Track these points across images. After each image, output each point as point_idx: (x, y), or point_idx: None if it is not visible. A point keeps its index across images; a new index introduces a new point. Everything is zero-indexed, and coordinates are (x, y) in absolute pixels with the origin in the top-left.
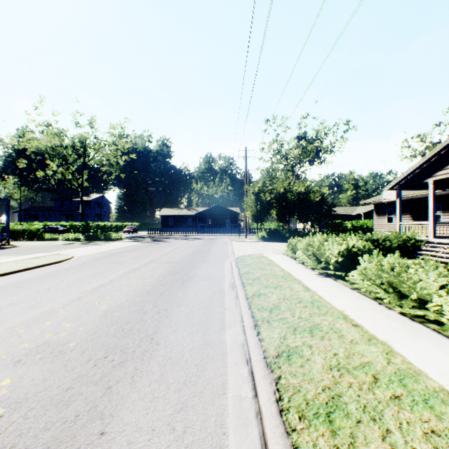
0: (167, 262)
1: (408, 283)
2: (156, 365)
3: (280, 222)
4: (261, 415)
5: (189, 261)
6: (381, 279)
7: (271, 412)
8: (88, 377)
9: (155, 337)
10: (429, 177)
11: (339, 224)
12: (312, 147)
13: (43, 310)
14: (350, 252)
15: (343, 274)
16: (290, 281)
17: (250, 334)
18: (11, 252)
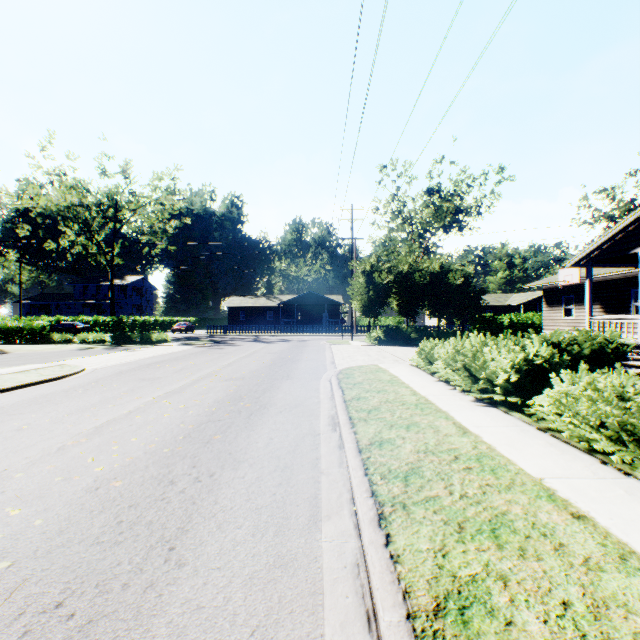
0: (229, 378)
1: None
2: (164, 634)
3: (403, 315)
4: None
5: (263, 377)
6: (603, 417)
7: None
8: None
9: (178, 543)
10: (639, 245)
11: (492, 320)
12: (449, 207)
13: None
14: (531, 364)
15: (518, 402)
16: (431, 415)
17: (372, 543)
18: None
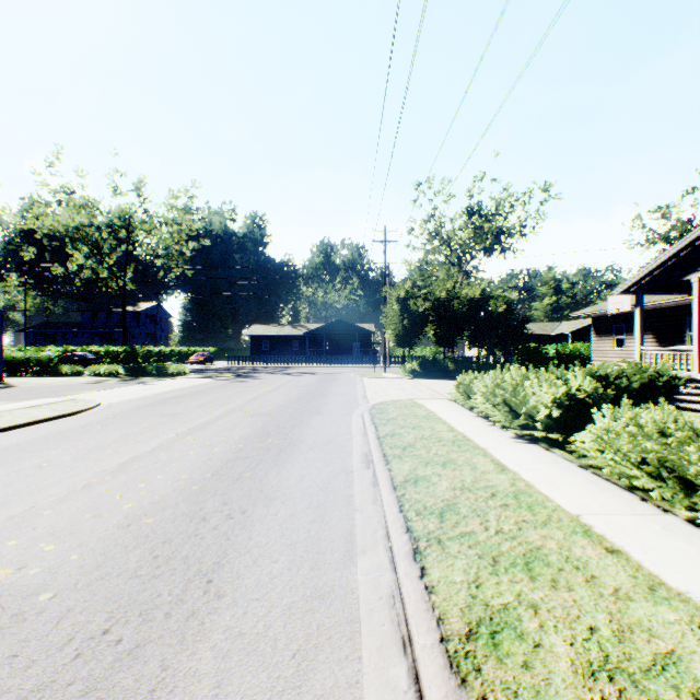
0: (255, 413)
1: None
2: (209, 657)
3: (440, 346)
4: None
5: (291, 412)
6: (643, 453)
7: None
8: (52, 692)
9: (215, 577)
10: (691, 271)
11: (536, 350)
12: (490, 227)
13: (12, 512)
14: (573, 399)
15: (560, 438)
16: (469, 452)
17: (407, 575)
18: None
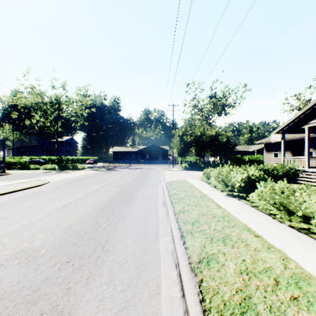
0: (117, 185)
1: (295, 203)
2: (106, 269)
3: (197, 156)
4: (188, 313)
5: (132, 185)
6: (274, 200)
7: (196, 312)
8: (52, 279)
9: (106, 245)
10: (304, 124)
11: (240, 158)
12: (220, 103)
13: (23, 223)
14: (250, 179)
15: (244, 195)
16: (206, 200)
17: (178, 244)
18: (5, 178)
